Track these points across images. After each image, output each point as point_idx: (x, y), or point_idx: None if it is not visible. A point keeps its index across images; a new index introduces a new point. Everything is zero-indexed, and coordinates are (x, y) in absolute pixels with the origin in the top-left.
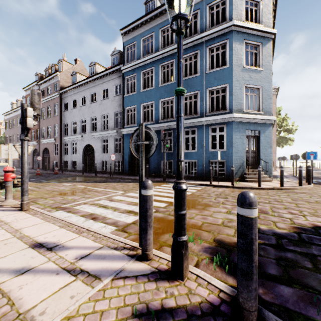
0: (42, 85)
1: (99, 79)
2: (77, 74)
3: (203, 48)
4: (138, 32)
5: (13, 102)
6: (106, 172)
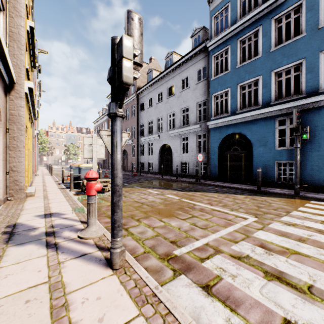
0: None
1: (177, 68)
2: (153, 71)
3: None
4: None
5: (99, 111)
6: (186, 175)
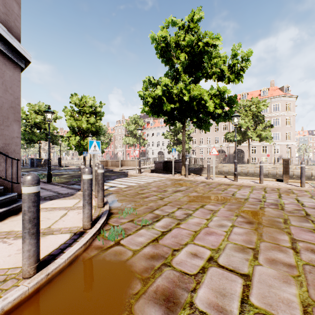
0: None
1: None
2: None
3: None
4: None
5: None
6: None
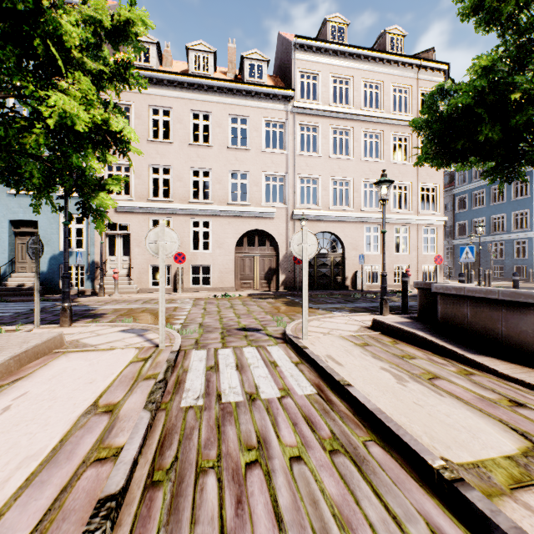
0: None
1: None
2: None
3: (532, 175)
4: None
5: None
6: None
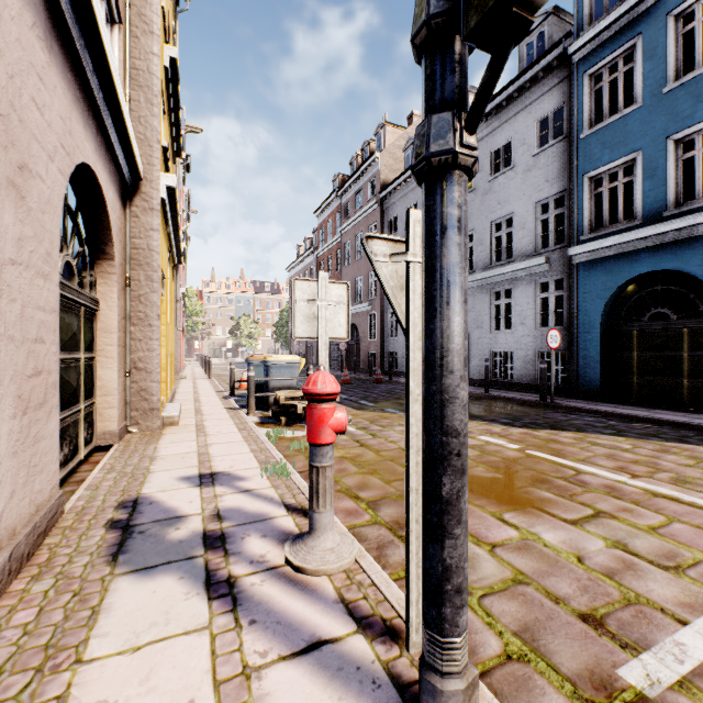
0: (345, 194)
1: (482, 124)
2: None
3: None
4: None
5: (299, 245)
6: (506, 384)
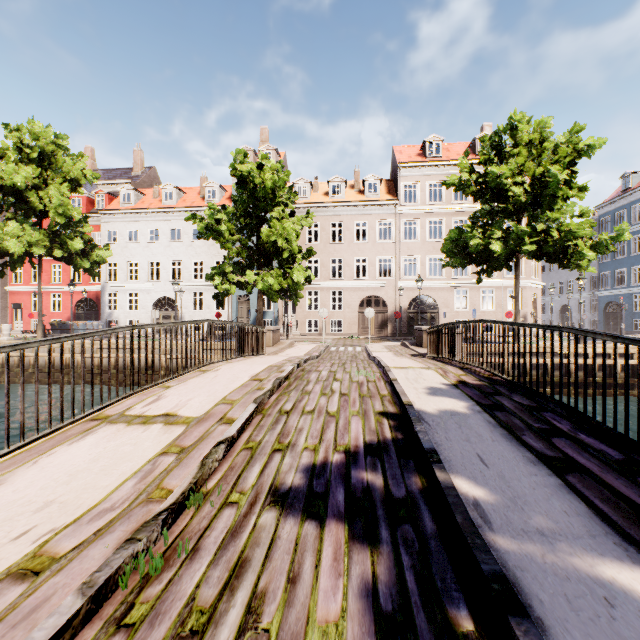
0: None
1: None
2: None
3: None
4: (611, 208)
5: None
6: None
